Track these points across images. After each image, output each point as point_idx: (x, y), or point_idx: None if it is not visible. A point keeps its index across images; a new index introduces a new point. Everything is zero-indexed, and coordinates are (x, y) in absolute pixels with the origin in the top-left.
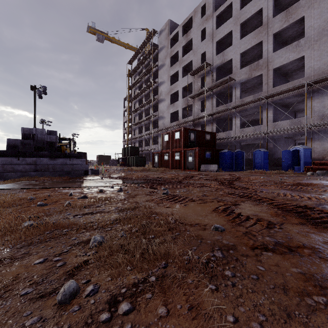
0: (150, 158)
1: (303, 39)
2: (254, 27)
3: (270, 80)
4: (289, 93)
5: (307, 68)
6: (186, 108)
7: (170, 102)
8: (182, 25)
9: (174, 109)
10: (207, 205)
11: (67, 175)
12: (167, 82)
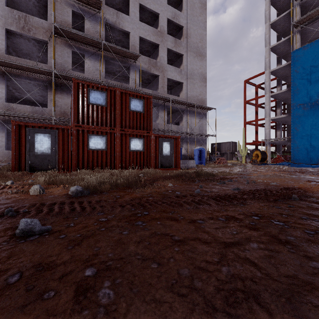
0: None
1: (183, 71)
2: None
3: (166, 86)
4: (178, 105)
5: (185, 93)
6: None
7: None
8: None
9: None
10: None
11: None
12: None
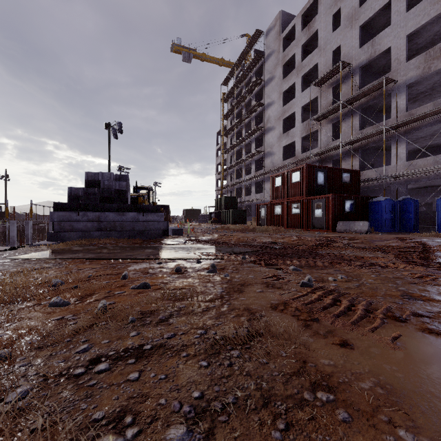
0: (253, 212)
1: None
2: None
3: None
4: None
5: None
6: (308, 138)
7: (282, 130)
8: (301, 14)
9: (288, 141)
10: None
11: (140, 236)
12: (277, 102)
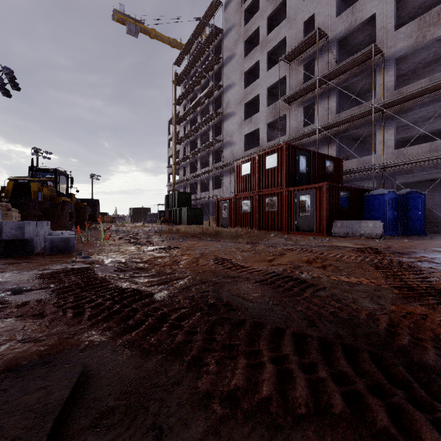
0: (210, 211)
1: None
2: None
3: None
4: None
5: None
6: (272, 126)
7: (244, 116)
8: None
9: (251, 128)
10: None
11: None
12: (238, 83)
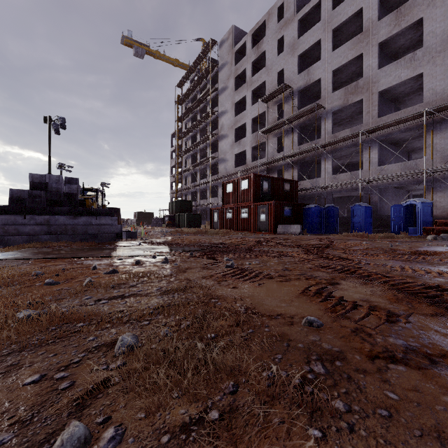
0: (208, 216)
1: (421, 50)
2: (352, 34)
3: (374, 108)
4: (401, 125)
5: (426, 90)
6: (257, 148)
7: (235, 139)
8: (251, 33)
9: (240, 149)
10: (291, 284)
11: (93, 240)
12: (230, 111)
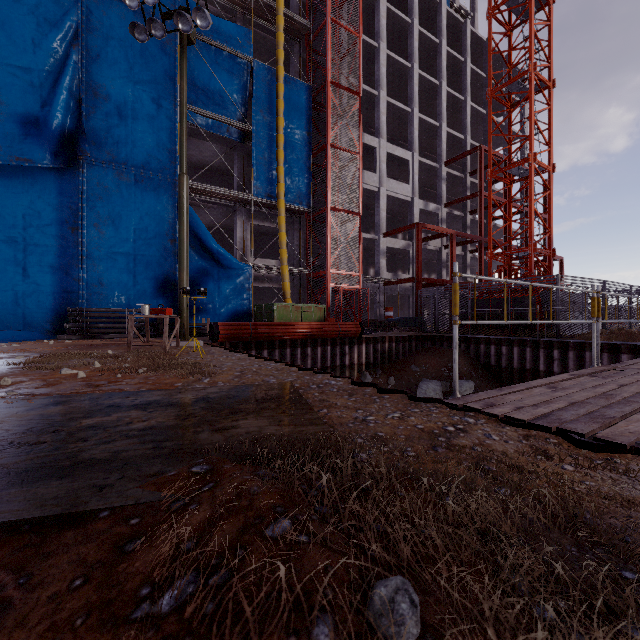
0: None
1: None
2: None
3: None
4: None
5: None
6: None
7: None
8: None
9: None
10: None
11: None
12: None
